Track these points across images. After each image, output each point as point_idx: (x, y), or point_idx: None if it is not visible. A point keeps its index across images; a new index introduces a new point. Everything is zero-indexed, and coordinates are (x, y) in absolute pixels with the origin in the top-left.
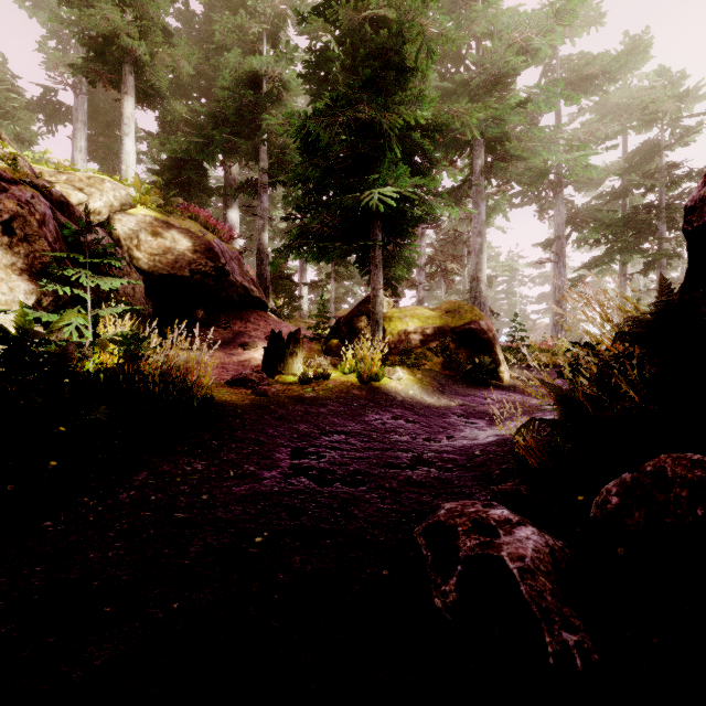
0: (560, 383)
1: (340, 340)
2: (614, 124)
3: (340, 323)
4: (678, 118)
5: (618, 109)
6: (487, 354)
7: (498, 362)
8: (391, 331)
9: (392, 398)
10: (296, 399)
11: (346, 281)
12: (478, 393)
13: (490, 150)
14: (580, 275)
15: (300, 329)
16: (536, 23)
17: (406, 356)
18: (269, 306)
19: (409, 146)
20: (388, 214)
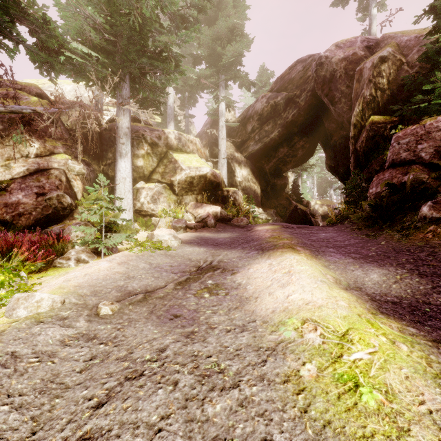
0: None
1: None
2: None
3: None
4: None
5: None
6: None
7: None
8: None
9: None
10: None
11: None
12: None
13: None
14: None
15: None
16: None
17: None
18: None
19: None
20: None
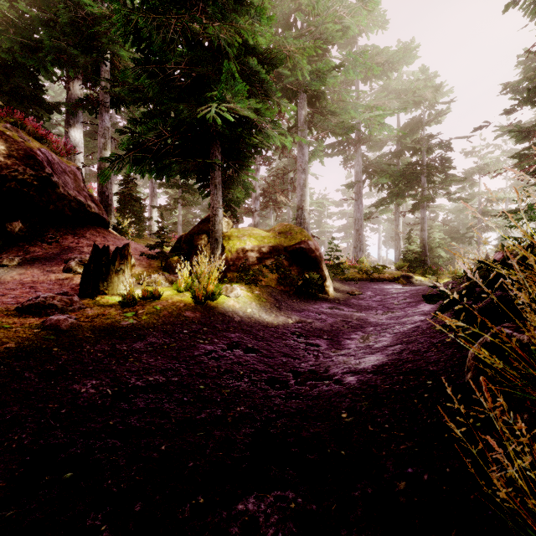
0: (373, 295)
1: (180, 257)
2: (395, 101)
3: (181, 241)
4: (434, 103)
5: (395, 94)
6: (315, 271)
7: (324, 277)
8: (229, 249)
9: (229, 319)
10: (104, 331)
11: (195, 209)
12: (310, 307)
13: (311, 106)
14: (370, 211)
15: (128, 244)
16: (348, 4)
17: (244, 273)
18: (111, 223)
19: (247, 74)
20: (227, 136)
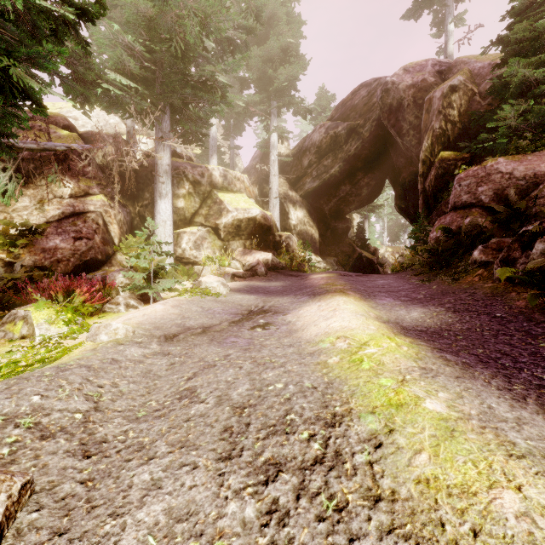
0: None
1: None
2: None
3: None
4: None
5: None
6: None
7: None
8: None
9: None
10: None
11: None
12: None
13: None
14: None
15: None
16: None
17: None
18: None
19: None
20: None
